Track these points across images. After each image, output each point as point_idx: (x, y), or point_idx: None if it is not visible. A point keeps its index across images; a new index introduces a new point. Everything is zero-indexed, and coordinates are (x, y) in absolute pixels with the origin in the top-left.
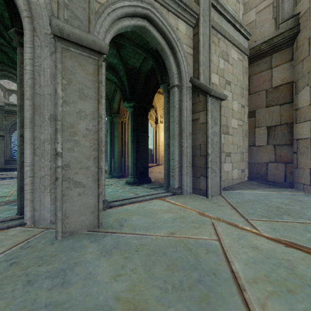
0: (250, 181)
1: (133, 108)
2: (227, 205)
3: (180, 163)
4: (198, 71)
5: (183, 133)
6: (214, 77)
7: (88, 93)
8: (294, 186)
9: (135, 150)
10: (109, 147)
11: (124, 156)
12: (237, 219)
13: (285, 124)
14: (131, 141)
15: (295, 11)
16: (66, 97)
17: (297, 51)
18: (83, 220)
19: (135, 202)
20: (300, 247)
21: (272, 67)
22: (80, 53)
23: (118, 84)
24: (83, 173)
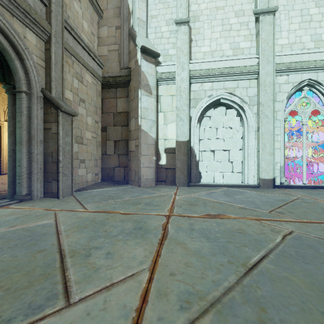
0: (102, 182)
1: None
2: (74, 200)
3: (29, 169)
4: (50, 84)
5: (33, 141)
6: (68, 93)
7: None
8: (129, 183)
9: None
10: None
11: None
12: (77, 207)
13: (124, 140)
14: None
15: (129, 65)
16: None
17: (130, 92)
18: None
19: None
20: (105, 211)
21: (117, 97)
22: None
23: None
24: None
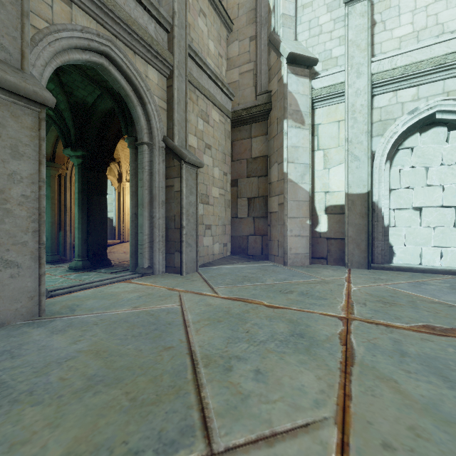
0: (232, 256)
1: (83, 159)
2: (200, 279)
3: (150, 237)
4: (172, 130)
5: (155, 202)
6: (191, 138)
7: (24, 151)
8: (268, 258)
9: (86, 220)
10: None
11: (64, 229)
12: (204, 289)
13: (262, 196)
14: (79, 206)
15: (269, 88)
16: None
17: (270, 127)
18: (17, 308)
19: (89, 288)
20: (242, 299)
21: (252, 136)
22: (13, 101)
23: (55, 119)
24: (18, 250)
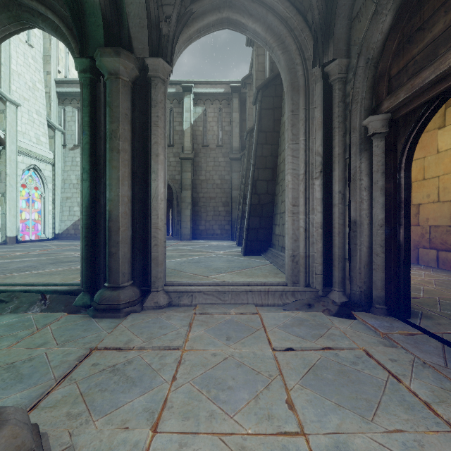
0: None
1: None
2: None
3: None
4: None
5: None
6: None
7: None
8: None
9: None
10: None
11: None
12: None
13: None
14: None
15: None
16: None
17: None
18: None
19: None
20: None
21: None
22: None
23: None
24: None
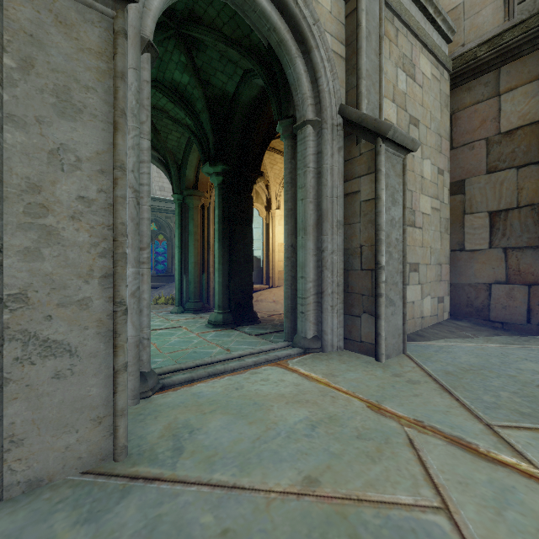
0: (454, 320)
1: (223, 176)
2: (427, 380)
3: (317, 286)
4: (356, 90)
5: (326, 223)
6: (387, 106)
7: (84, 101)
8: None
9: (227, 259)
10: (177, 254)
11: (207, 271)
12: (466, 426)
13: (527, 205)
14: (219, 241)
15: None
16: (16, 107)
17: None
18: (69, 444)
19: (222, 374)
20: None
21: (500, 92)
22: None
23: (193, 129)
24: (71, 318)
